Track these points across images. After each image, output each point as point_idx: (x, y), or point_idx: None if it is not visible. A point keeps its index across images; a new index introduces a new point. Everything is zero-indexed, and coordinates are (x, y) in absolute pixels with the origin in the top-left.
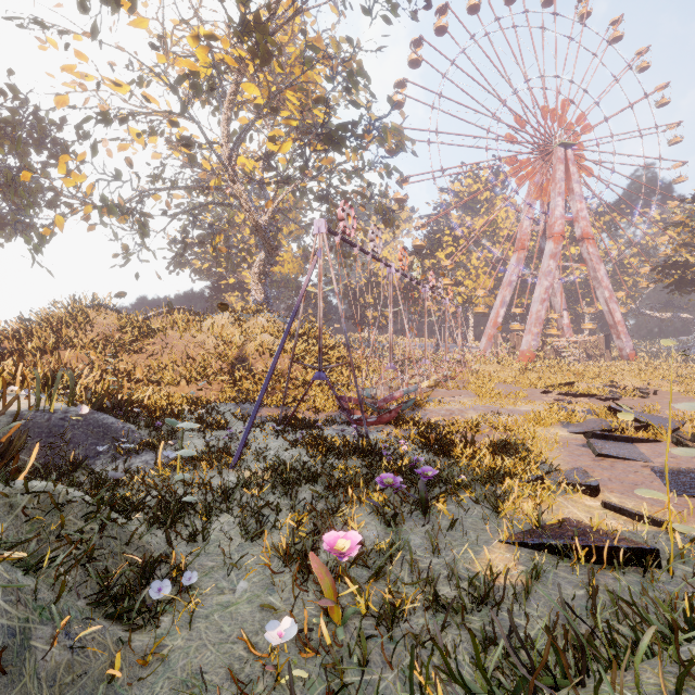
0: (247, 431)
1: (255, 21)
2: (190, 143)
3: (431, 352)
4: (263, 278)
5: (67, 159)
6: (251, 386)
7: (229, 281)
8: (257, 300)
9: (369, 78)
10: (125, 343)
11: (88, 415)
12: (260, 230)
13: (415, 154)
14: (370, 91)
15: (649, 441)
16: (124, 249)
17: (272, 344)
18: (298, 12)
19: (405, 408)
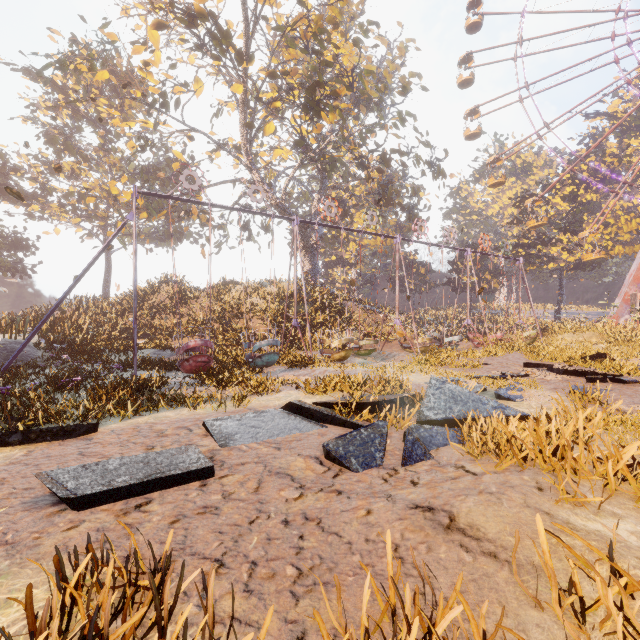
0: (11, 358)
1: (219, 30)
2: (238, 149)
3: (553, 320)
4: (309, 251)
5: (115, 183)
6: (224, 340)
7: (332, 258)
8: (304, 270)
9: (327, 31)
10: (168, 307)
11: (10, 344)
12: (277, 208)
13: (425, 89)
14: (333, 44)
15: (355, 426)
16: (207, 240)
17: (255, 306)
18: (263, 3)
19: (264, 364)
